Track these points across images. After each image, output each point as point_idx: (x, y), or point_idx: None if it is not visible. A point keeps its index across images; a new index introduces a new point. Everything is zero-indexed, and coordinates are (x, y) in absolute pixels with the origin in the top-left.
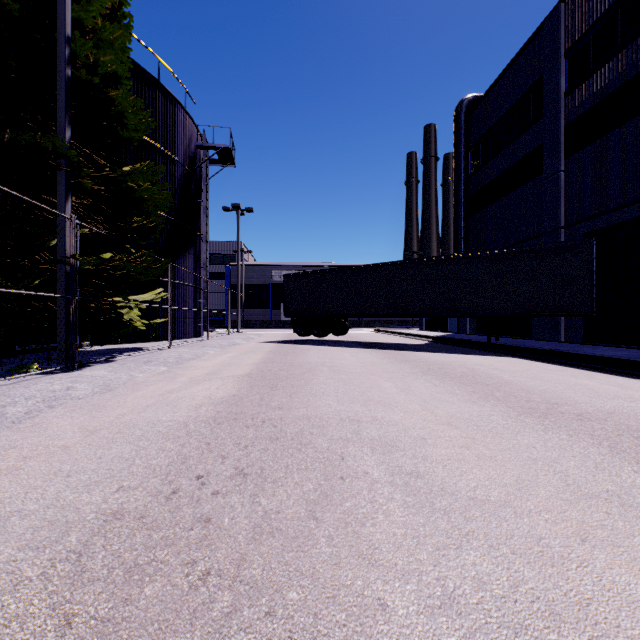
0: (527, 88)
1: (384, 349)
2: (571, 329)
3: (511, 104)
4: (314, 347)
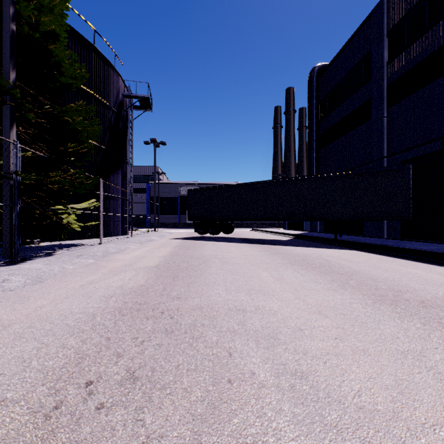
0: (360, 58)
1: (260, 244)
2: (392, 229)
3: (349, 70)
4: (209, 242)
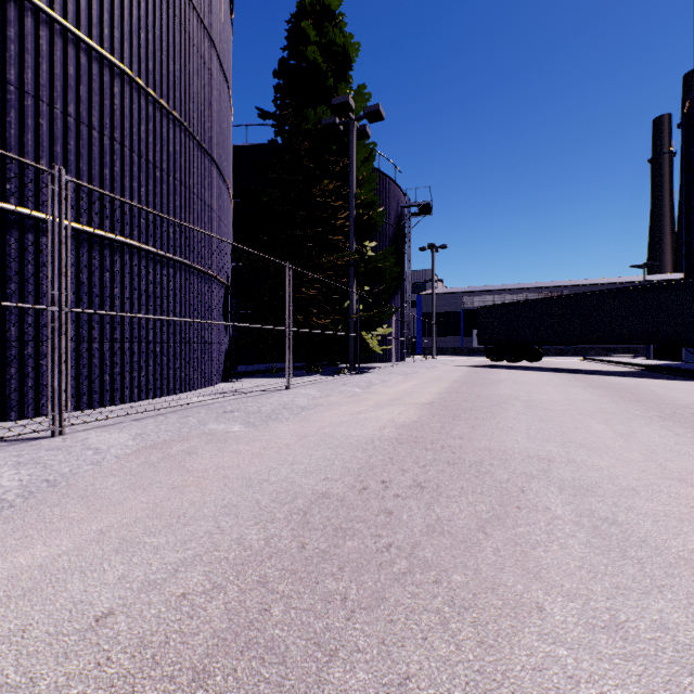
0: None
1: (573, 373)
2: None
3: None
4: (505, 370)
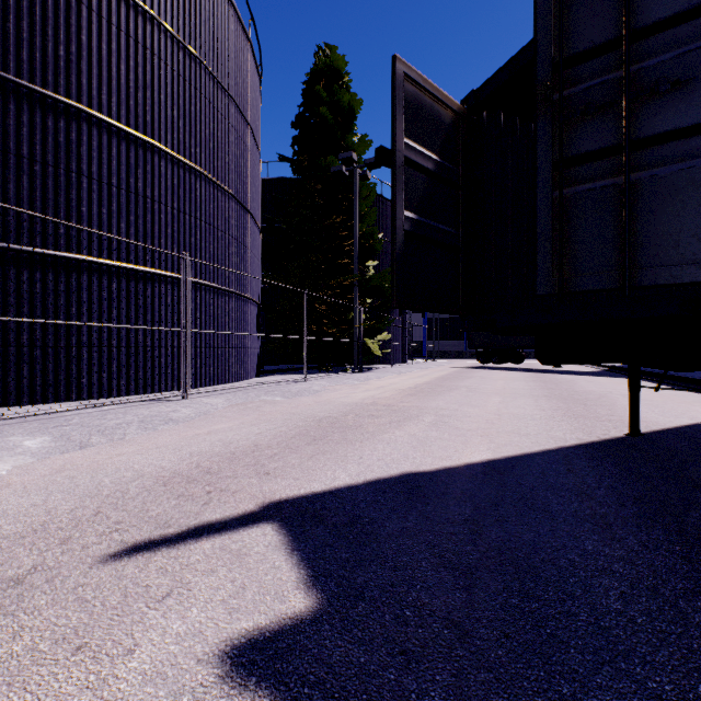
0: None
1: (540, 373)
2: None
3: None
4: (486, 370)
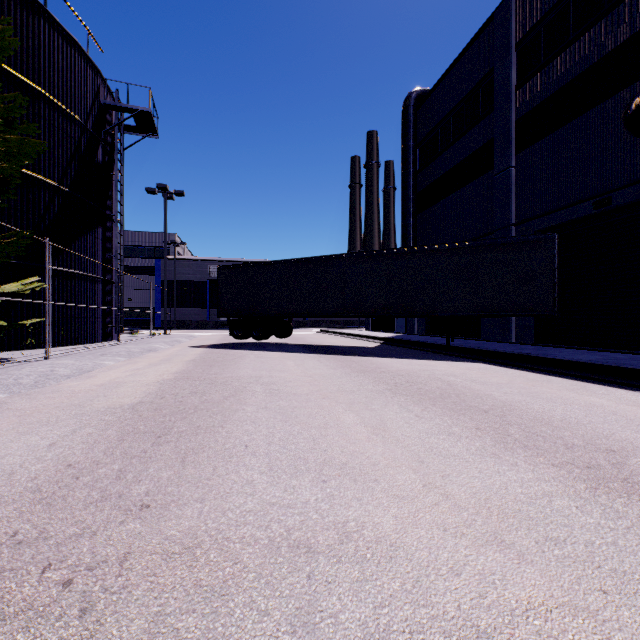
0: (477, 81)
1: (334, 354)
2: (522, 329)
3: (460, 98)
4: (251, 353)
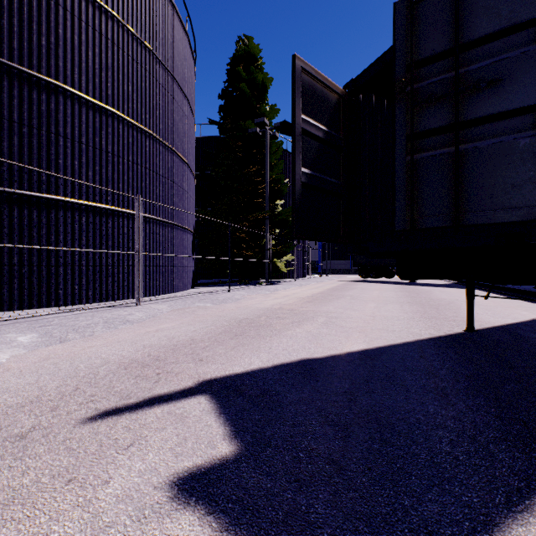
0: None
1: (406, 285)
2: None
3: None
4: (366, 283)
